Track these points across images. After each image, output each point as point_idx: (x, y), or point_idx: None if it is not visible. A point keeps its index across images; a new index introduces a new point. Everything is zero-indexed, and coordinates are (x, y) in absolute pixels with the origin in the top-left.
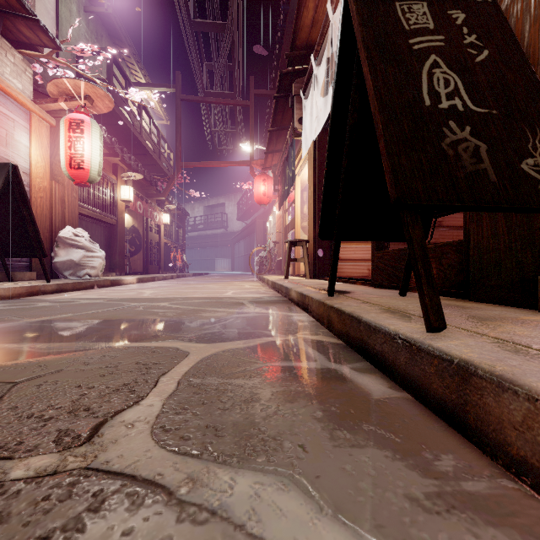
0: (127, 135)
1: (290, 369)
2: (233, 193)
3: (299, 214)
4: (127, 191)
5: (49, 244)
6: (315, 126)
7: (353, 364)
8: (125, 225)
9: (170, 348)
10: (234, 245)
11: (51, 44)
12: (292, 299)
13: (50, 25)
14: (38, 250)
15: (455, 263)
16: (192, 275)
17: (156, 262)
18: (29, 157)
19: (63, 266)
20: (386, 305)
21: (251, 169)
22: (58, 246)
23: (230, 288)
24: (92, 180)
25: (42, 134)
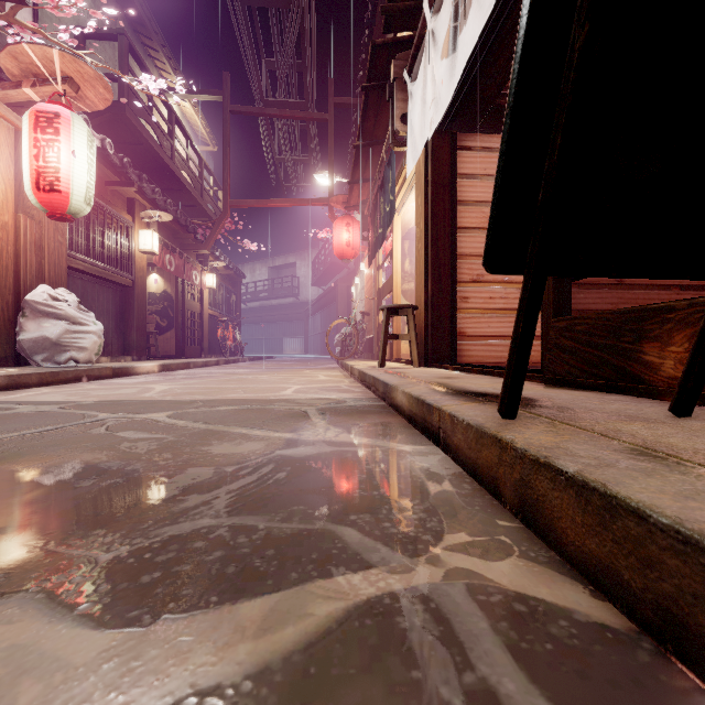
0: (153, 160)
1: None
2: (306, 250)
3: (398, 271)
4: (149, 237)
5: (13, 312)
6: (432, 116)
7: None
8: (153, 290)
9: None
10: (308, 320)
11: None
12: (397, 407)
13: None
14: None
15: None
16: (249, 360)
17: (197, 342)
18: None
19: (33, 346)
20: None
21: (330, 209)
22: (25, 316)
23: (295, 380)
24: (75, 210)
25: None
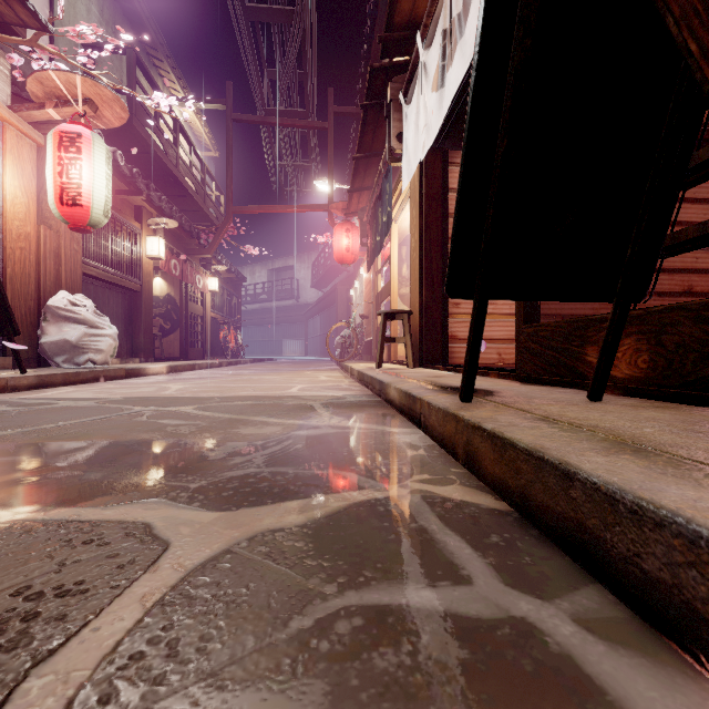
0: (158, 168)
1: (411, 627)
2: (306, 252)
3: (396, 276)
4: (156, 244)
5: (34, 317)
6: (424, 140)
7: (571, 596)
8: (157, 293)
9: (134, 526)
10: (308, 322)
11: (32, 21)
12: (390, 401)
13: (40, 3)
14: (5, 324)
15: (693, 342)
16: (250, 361)
17: (200, 344)
18: (3, 189)
19: (54, 348)
20: (592, 425)
21: (330, 215)
22: (47, 320)
23: (298, 380)
24: (95, 222)
25: (23, 156)
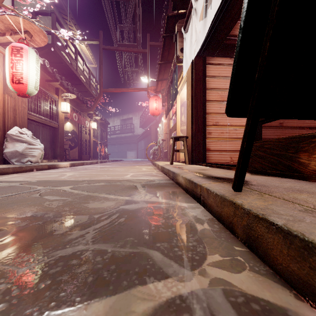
0: (67, 70)
1: None
2: (137, 111)
3: (179, 120)
4: (65, 105)
5: (2, 139)
6: (195, 48)
7: None
8: (68, 129)
9: None
10: (138, 143)
11: None
12: (179, 184)
13: None
14: None
15: None
16: (111, 161)
17: (87, 153)
18: None
19: (11, 155)
20: None
21: (148, 93)
22: (7, 141)
23: (131, 170)
24: (30, 92)
25: None
